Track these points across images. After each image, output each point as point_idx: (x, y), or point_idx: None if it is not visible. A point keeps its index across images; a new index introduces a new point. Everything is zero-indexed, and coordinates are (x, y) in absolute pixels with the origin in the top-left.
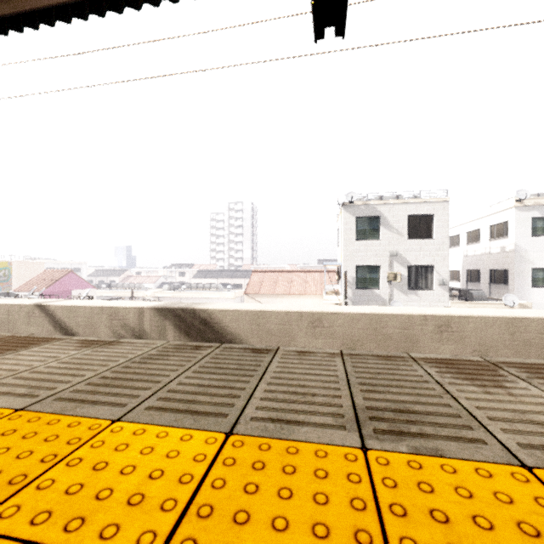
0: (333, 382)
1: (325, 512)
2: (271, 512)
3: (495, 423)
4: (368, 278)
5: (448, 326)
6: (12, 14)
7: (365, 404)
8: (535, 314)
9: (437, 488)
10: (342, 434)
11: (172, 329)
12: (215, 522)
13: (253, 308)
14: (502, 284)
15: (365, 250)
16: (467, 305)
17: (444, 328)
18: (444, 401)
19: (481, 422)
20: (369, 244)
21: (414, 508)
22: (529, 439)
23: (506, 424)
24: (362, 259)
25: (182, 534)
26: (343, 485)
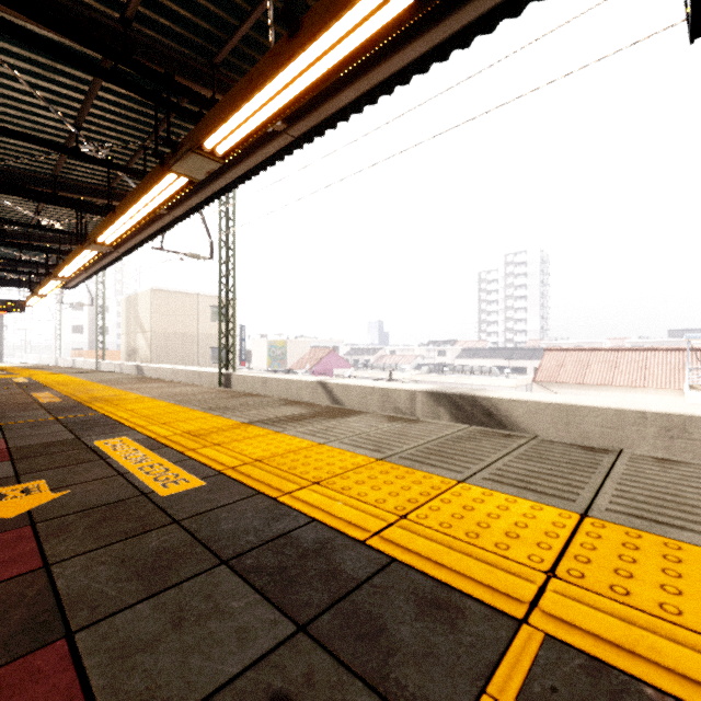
0: None
1: None
2: (657, 580)
3: None
4: None
5: None
6: (318, 123)
7: None
8: None
9: None
10: None
11: (448, 418)
12: (595, 568)
13: (558, 400)
14: None
15: None
16: None
17: None
18: None
19: None
20: None
21: None
22: None
23: None
24: None
25: (566, 565)
26: None
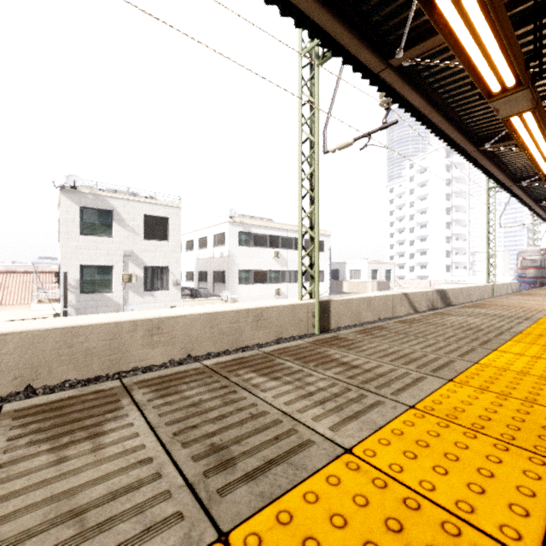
0: None
1: None
2: None
3: None
4: (98, 280)
5: (159, 329)
6: None
7: None
8: (228, 307)
9: None
10: None
11: None
12: None
13: None
14: (222, 283)
15: (94, 247)
16: (196, 302)
17: (156, 331)
18: None
19: None
20: (99, 241)
21: None
22: None
23: None
24: (90, 258)
25: None
26: None
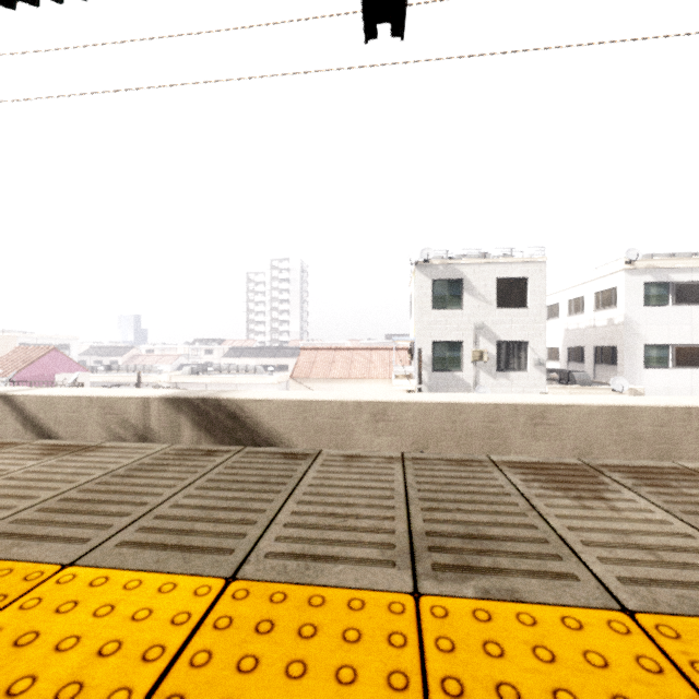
0: (387, 498)
1: (350, 697)
2: None
3: (591, 550)
4: (448, 357)
5: (543, 418)
6: None
7: (425, 528)
8: (647, 401)
9: (509, 649)
10: (388, 574)
11: (189, 426)
12: None
13: (298, 396)
14: (610, 364)
15: (444, 322)
16: (569, 391)
17: (539, 420)
18: (529, 521)
19: (573, 548)
20: (449, 314)
21: (475, 683)
22: (633, 571)
23: (604, 551)
24: (440, 333)
25: None
26: (381, 652)
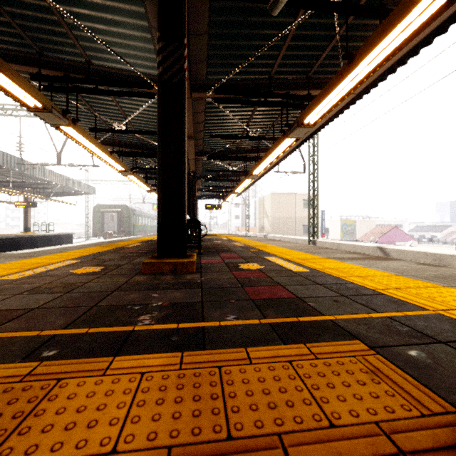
0: None
1: None
2: None
3: None
4: None
5: None
6: (372, 81)
7: None
8: None
9: None
10: None
11: None
12: None
13: None
14: None
15: None
16: None
17: None
18: None
19: None
20: None
21: None
22: None
23: None
24: None
25: None
26: None
